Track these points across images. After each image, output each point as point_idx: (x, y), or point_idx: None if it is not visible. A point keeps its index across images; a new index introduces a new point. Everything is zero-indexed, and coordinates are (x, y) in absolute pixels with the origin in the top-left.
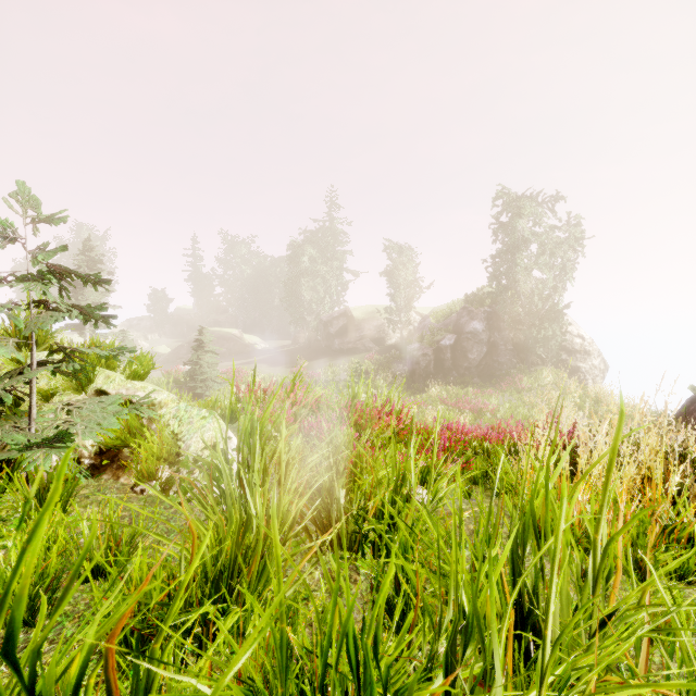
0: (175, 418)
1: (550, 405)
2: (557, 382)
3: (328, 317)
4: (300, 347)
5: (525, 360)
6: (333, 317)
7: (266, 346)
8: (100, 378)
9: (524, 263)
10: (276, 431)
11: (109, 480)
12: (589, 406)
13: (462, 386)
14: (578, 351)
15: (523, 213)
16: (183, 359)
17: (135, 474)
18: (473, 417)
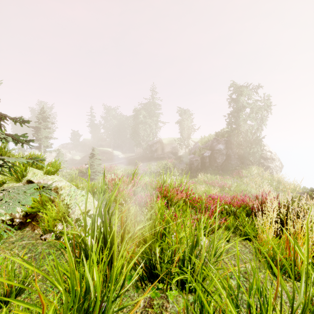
0: (68, 195)
1: (256, 184)
2: (259, 173)
3: (152, 142)
4: (139, 156)
5: (244, 162)
6: (154, 142)
7: (123, 156)
8: (30, 174)
9: (243, 117)
10: (124, 200)
11: (29, 231)
12: (275, 184)
13: (214, 175)
14: (268, 158)
15: (243, 94)
16: (86, 162)
17: (41, 229)
18: (220, 189)
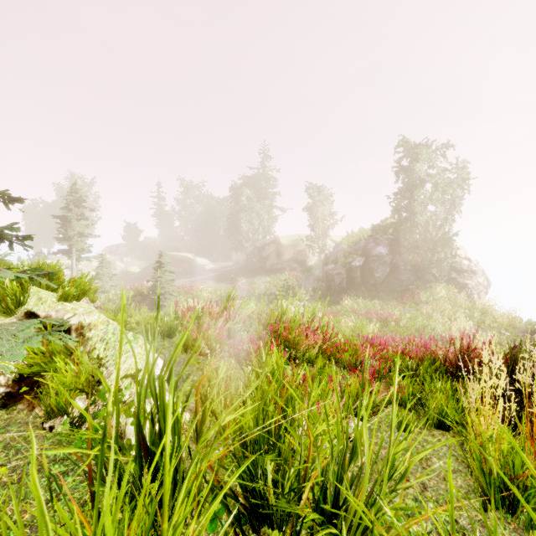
0: (102, 341)
1: (444, 315)
2: (449, 296)
3: (262, 243)
4: (240, 267)
5: (422, 278)
6: (265, 243)
7: (214, 266)
8: (32, 300)
9: (421, 199)
10: (209, 348)
11: (22, 411)
12: (477, 316)
13: (370, 299)
14: (465, 271)
15: (420, 158)
16: (149, 276)
17: (42, 410)
18: (380, 325)
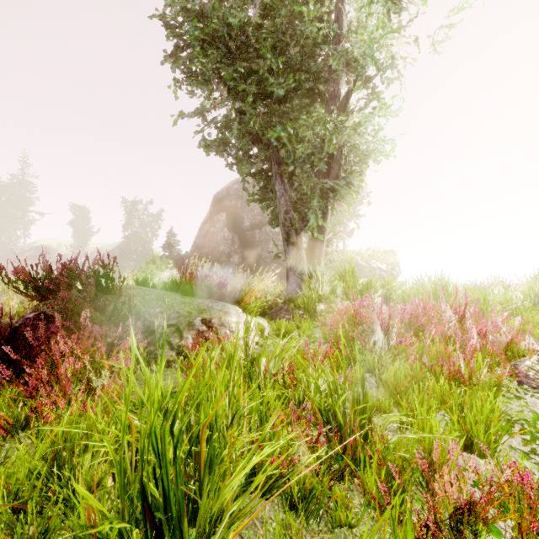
0: None
1: None
2: None
3: (20, 247)
4: None
5: None
6: (24, 247)
7: None
8: None
9: (137, 231)
10: None
11: None
12: None
13: None
14: None
15: (137, 209)
16: None
17: None
18: None
